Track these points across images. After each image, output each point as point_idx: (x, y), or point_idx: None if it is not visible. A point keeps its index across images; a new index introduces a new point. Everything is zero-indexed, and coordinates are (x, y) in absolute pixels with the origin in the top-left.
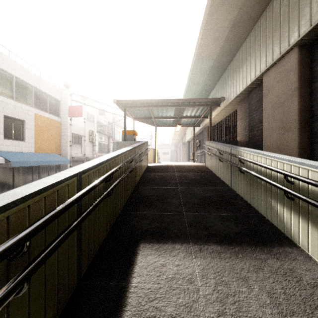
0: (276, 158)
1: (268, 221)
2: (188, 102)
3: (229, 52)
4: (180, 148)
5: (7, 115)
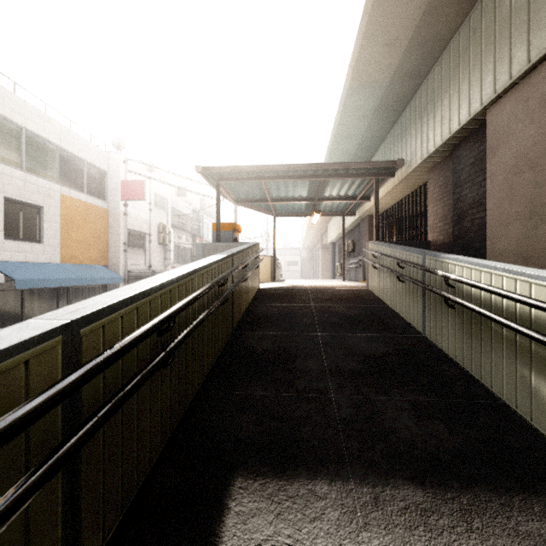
0: (542, 280)
1: (521, 420)
2: (334, 170)
3: (415, 73)
4: (317, 255)
5: (10, 196)
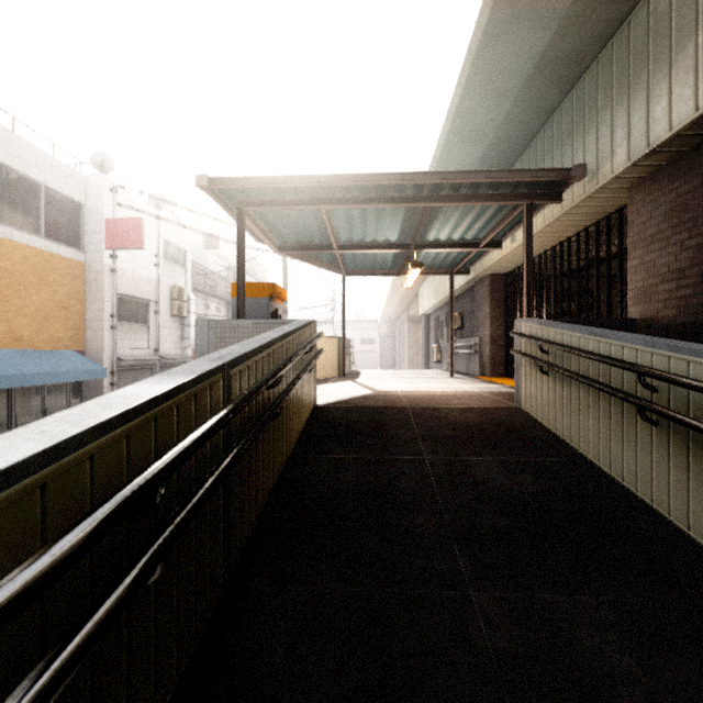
0: None
1: None
2: (452, 187)
3: None
4: (401, 331)
5: None
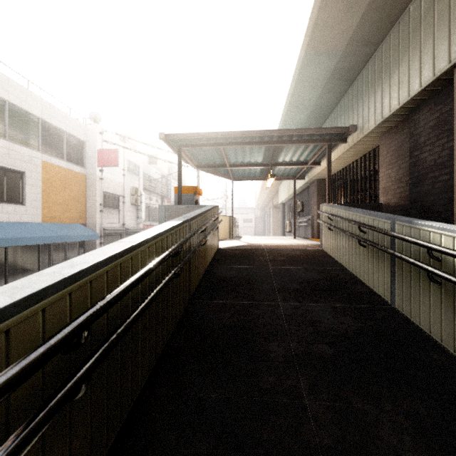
0: None
1: None
2: (288, 136)
3: (370, 39)
4: (269, 214)
5: None
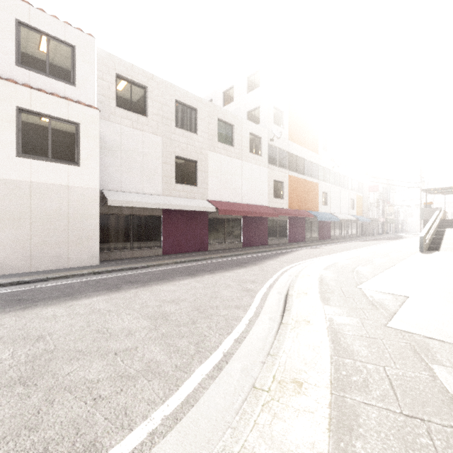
0: None
1: None
2: None
3: None
4: None
5: (351, 198)
